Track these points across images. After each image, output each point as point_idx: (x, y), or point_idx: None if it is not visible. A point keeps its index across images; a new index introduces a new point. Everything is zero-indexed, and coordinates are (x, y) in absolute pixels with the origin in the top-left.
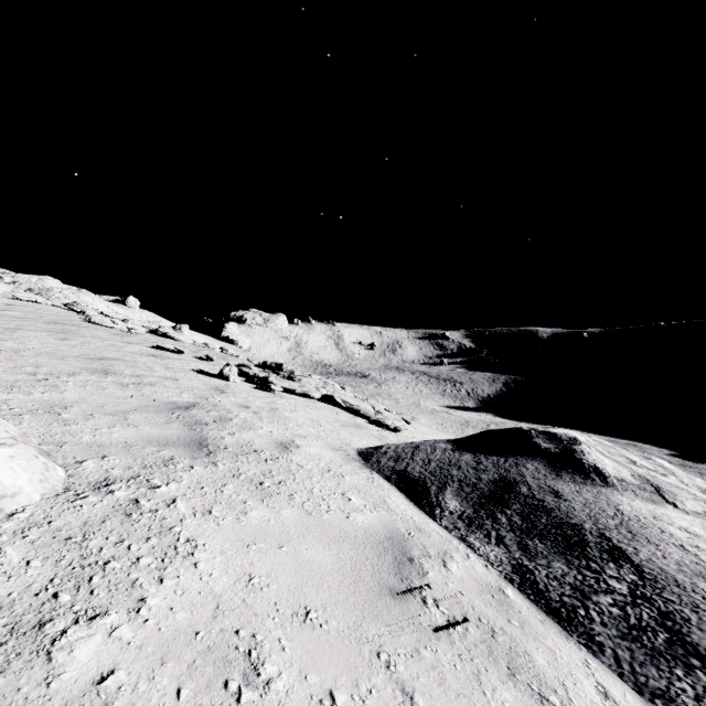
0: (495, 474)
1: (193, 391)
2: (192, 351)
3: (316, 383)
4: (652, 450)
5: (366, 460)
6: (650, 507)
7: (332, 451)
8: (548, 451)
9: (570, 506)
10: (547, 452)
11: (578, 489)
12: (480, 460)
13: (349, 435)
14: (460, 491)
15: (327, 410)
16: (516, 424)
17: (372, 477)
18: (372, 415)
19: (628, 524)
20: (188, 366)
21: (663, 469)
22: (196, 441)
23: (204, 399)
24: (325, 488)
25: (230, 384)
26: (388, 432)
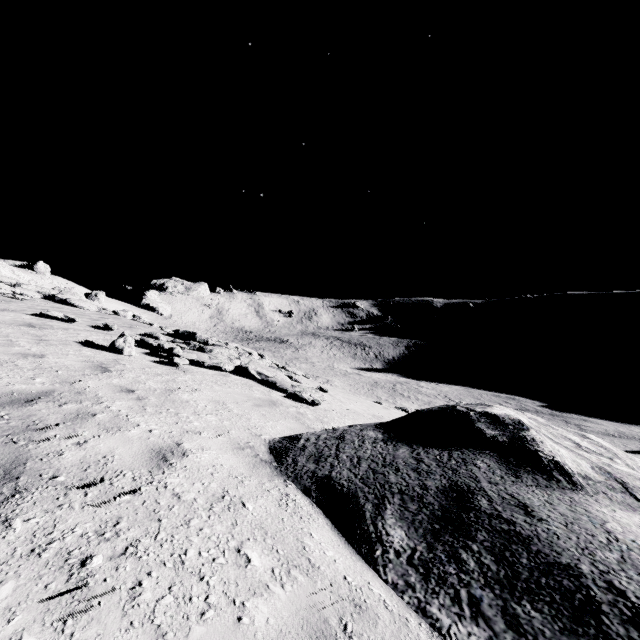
0: (443, 479)
1: (58, 371)
2: (92, 319)
3: (229, 353)
4: (527, 402)
5: (279, 461)
6: (636, 520)
7: (234, 453)
8: (496, 440)
9: (551, 531)
10: (495, 442)
11: (547, 497)
12: (420, 456)
13: (260, 419)
14: (404, 510)
15: (238, 385)
16: (418, 382)
17: (286, 492)
18: (289, 387)
19: (632, 558)
20: (73, 337)
21: (605, 450)
22: (1, 469)
23: (67, 384)
24: (210, 541)
25: (122, 358)
26: (306, 407)
